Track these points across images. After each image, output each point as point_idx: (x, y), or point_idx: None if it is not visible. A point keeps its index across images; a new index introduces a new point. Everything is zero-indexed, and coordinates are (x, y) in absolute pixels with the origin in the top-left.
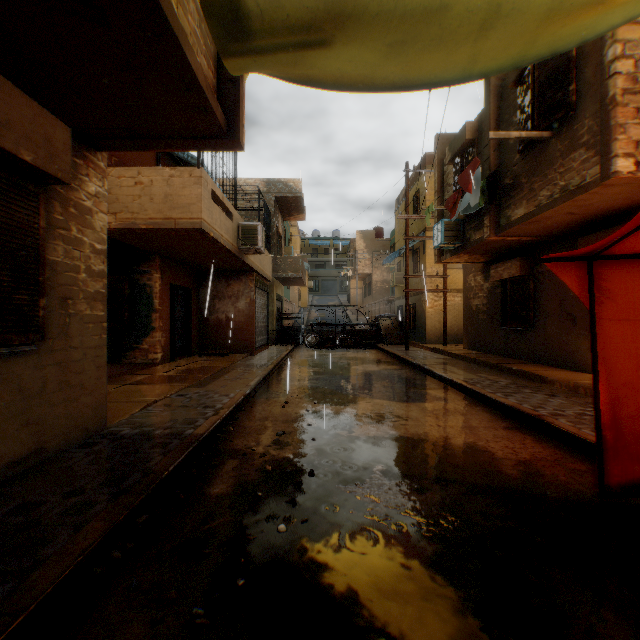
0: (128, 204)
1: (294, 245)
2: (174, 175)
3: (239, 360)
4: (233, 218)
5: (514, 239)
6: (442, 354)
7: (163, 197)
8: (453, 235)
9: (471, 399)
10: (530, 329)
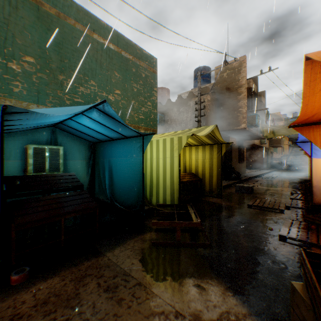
0: None
1: None
2: None
3: (259, 170)
4: None
5: None
6: None
7: None
8: None
9: None
10: None
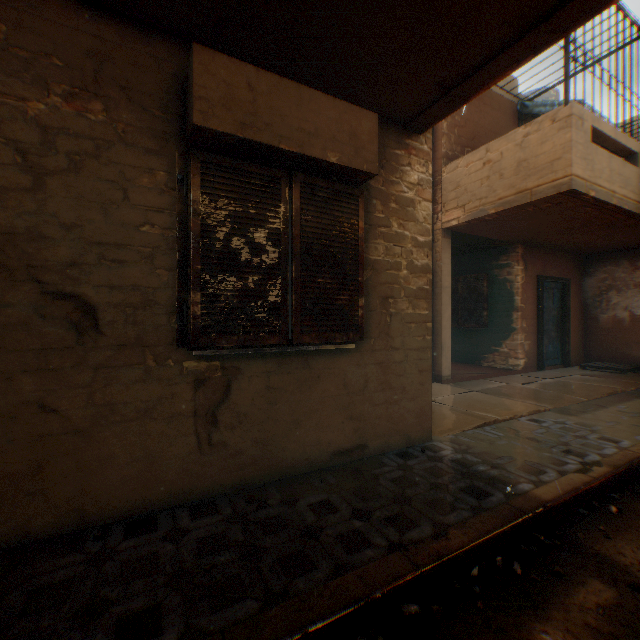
0: (475, 191)
1: None
2: (528, 133)
3: None
4: (637, 161)
5: None
6: None
7: (514, 167)
8: None
9: None
10: None
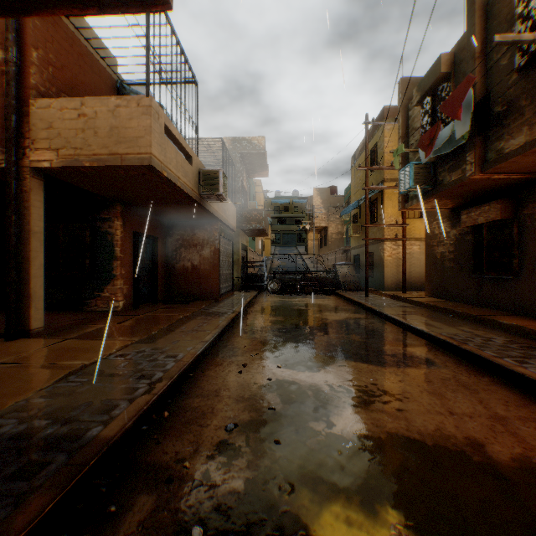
0: (71, 139)
1: (258, 202)
2: (120, 105)
3: (202, 307)
4: (193, 162)
5: (500, 177)
6: (404, 302)
7: (108, 130)
8: (423, 178)
9: (467, 363)
10: (512, 277)
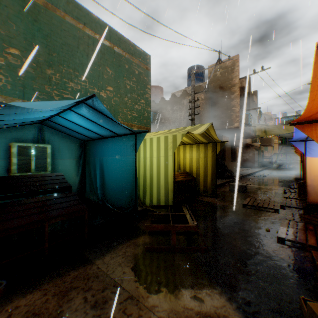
0: None
1: None
2: None
3: (250, 168)
4: None
5: None
6: None
7: None
8: None
9: None
10: None
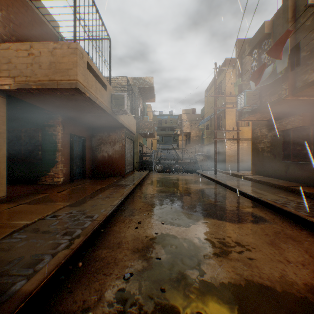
0: (23, 70)
1: (149, 117)
2: (57, 48)
3: (114, 181)
4: (107, 89)
5: (304, 98)
6: (239, 177)
7: (49, 64)
8: (252, 100)
9: (288, 220)
10: (309, 162)
